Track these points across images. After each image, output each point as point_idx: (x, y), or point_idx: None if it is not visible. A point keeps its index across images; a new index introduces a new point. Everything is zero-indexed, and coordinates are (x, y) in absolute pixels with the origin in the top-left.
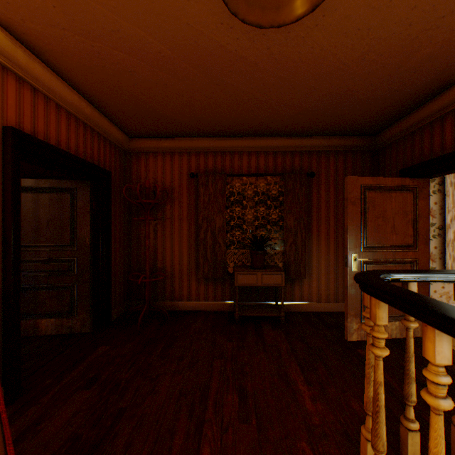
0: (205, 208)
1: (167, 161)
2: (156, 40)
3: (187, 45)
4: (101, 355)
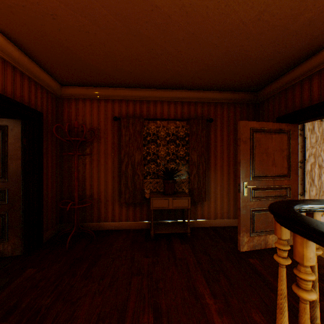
0: (127, 146)
1: (94, 106)
2: None
3: None
4: (26, 280)
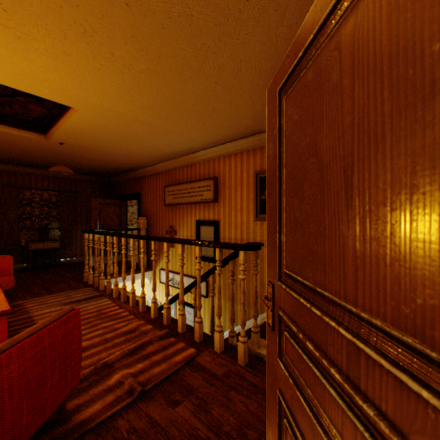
0: (3, 207)
1: None
2: (3, 145)
3: (18, 148)
4: None
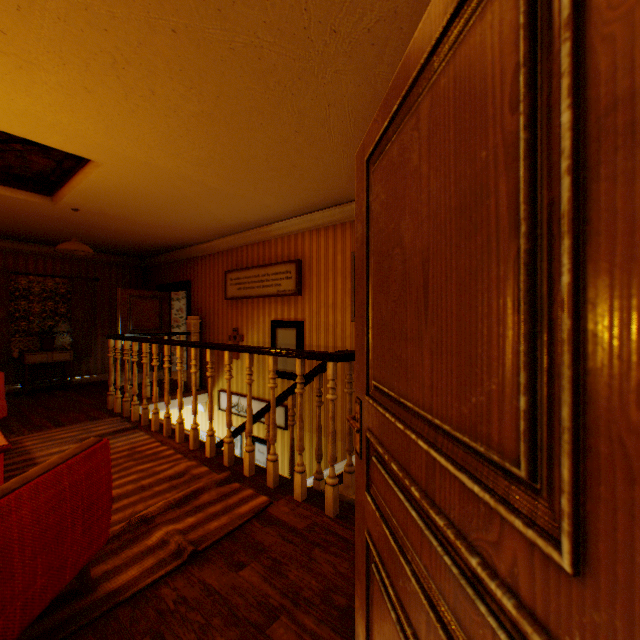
0: None
1: None
2: None
3: (10, 215)
4: None
